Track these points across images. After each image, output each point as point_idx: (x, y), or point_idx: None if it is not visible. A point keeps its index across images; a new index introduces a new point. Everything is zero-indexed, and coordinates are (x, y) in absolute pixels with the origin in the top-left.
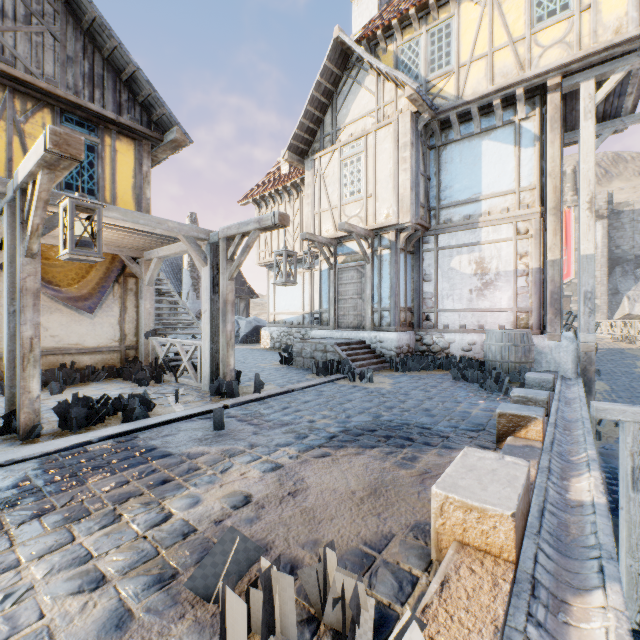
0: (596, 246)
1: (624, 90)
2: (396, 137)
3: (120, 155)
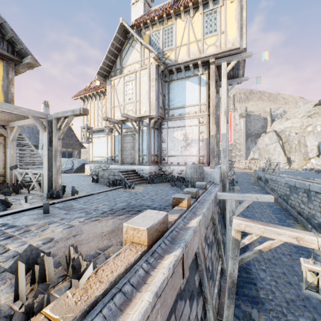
0: (241, 129)
1: (238, 67)
2: (149, 75)
3: None
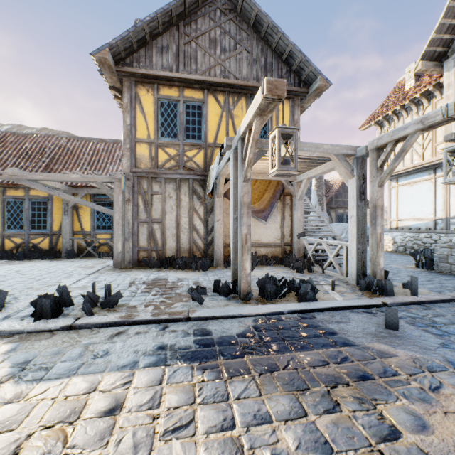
0: None
1: None
2: None
3: (280, 113)
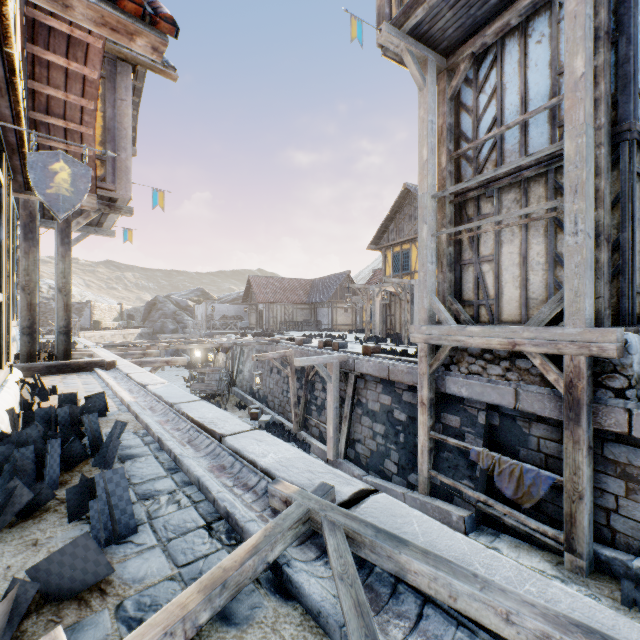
0: None
1: None
2: None
3: None
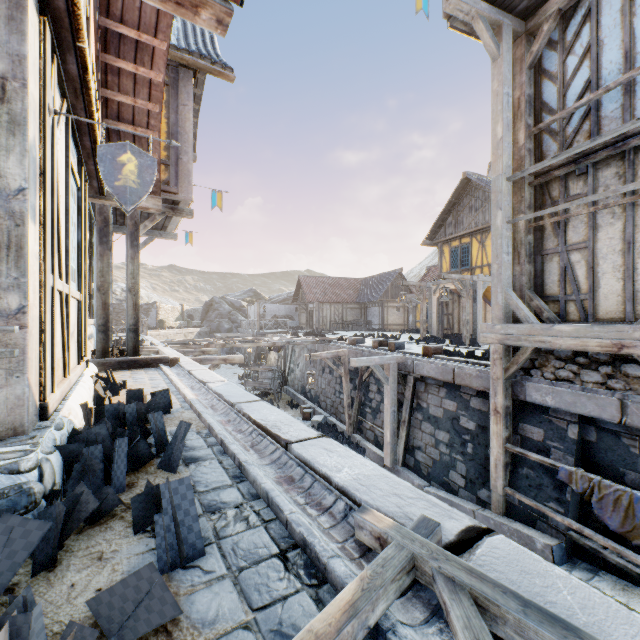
0: None
1: None
2: None
3: None
